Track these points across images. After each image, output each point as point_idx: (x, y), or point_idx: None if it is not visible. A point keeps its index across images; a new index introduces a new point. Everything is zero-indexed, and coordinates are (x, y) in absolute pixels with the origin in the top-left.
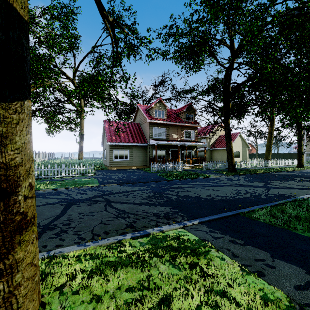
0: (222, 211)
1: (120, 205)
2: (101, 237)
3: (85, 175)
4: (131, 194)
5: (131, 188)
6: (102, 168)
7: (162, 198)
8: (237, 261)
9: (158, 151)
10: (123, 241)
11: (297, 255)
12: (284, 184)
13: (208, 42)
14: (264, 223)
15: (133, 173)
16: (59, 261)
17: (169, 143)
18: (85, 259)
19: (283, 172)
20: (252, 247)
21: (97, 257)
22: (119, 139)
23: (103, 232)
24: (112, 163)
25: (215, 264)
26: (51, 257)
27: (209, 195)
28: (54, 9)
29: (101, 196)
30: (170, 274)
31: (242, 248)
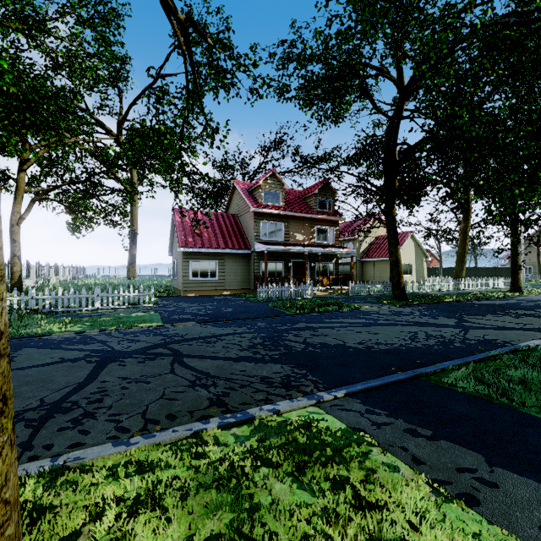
0: (386, 373)
1: (200, 361)
2: (161, 426)
3: (137, 306)
4: (222, 341)
5: (220, 329)
6: (170, 293)
7: (278, 348)
8: (423, 473)
9: (269, 264)
10: (203, 434)
11: (535, 459)
12: (492, 321)
13: (358, 71)
14: (466, 394)
15: (225, 303)
16: (73, 478)
17: (290, 249)
18: (126, 473)
19: (487, 299)
20: (449, 444)
21: (149, 469)
22: (201, 242)
23: (166, 416)
24: (187, 286)
25: (382, 480)
26: (57, 471)
27: (362, 343)
28: (83, 6)
29: (166, 345)
30: (295, 505)
31: (431, 445)
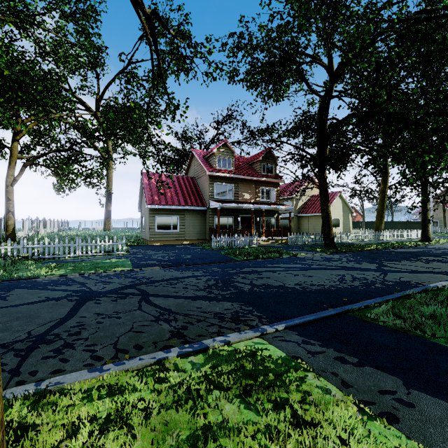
0: (319, 309)
1: (164, 300)
2: (129, 355)
3: (111, 253)
4: (182, 283)
5: (180, 273)
6: (139, 243)
7: (229, 288)
8: (351, 395)
9: (222, 218)
10: (165, 362)
11: (445, 383)
12: (406, 266)
13: (295, 58)
14: (386, 327)
15: (185, 251)
16: (54, 400)
17: (239, 206)
18: (99, 395)
19: (402, 248)
20: (372, 369)
21: (119, 392)
22: (165, 200)
23: (134, 346)
24: (153, 236)
25: (316, 401)
26: (40, 394)
27: (299, 284)
28: (66, 3)
29: (135, 286)
30: (242, 423)
31: (357, 370)
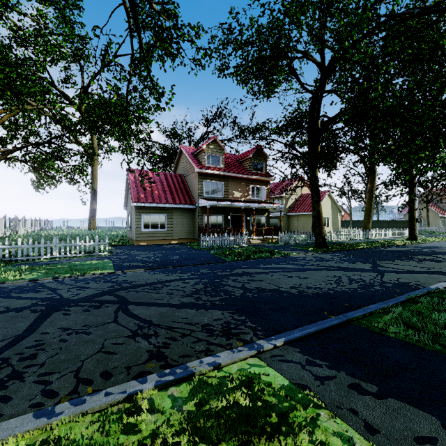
0: (320, 317)
1: (144, 309)
2: (93, 387)
3: (93, 254)
4: (166, 287)
5: (166, 275)
6: (124, 243)
7: (219, 293)
8: None
9: (211, 217)
10: (138, 397)
11: None
12: (401, 265)
13: (287, 53)
14: (398, 340)
15: (172, 251)
16: None
17: (229, 205)
18: None
19: (392, 247)
20: (398, 403)
21: None
22: (152, 198)
23: (101, 374)
24: (139, 236)
25: None
26: None
27: (294, 287)
28: None
29: (114, 292)
30: None
31: (380, 405)
